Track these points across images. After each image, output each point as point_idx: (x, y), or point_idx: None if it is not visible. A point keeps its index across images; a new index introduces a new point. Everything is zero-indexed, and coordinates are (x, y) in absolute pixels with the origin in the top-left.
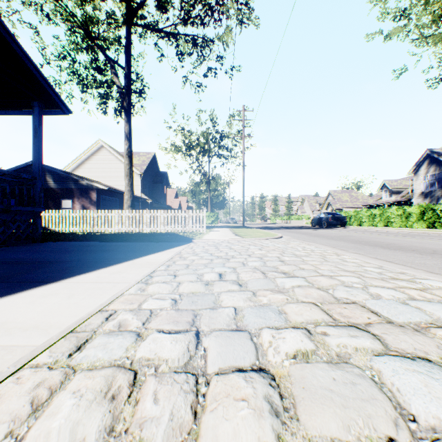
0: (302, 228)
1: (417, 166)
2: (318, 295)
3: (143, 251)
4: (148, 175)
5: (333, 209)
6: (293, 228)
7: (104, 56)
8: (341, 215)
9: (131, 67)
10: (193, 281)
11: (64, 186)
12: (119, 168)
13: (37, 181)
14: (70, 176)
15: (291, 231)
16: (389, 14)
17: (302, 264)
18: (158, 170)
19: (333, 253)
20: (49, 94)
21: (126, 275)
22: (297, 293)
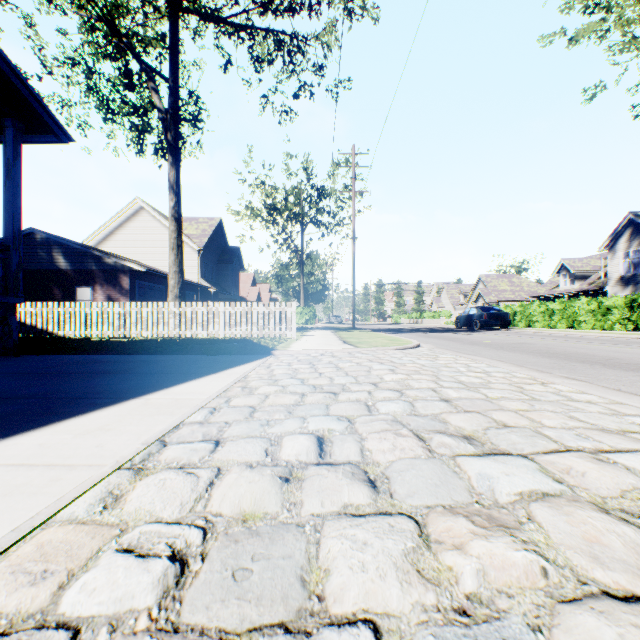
0: (442, 330)
1: (613, 238)
2: (632, 552)
3: (180, 374)
4: (210, 251)
5: (485, 303)
6: (429, 330)
7: (138, 63)
8: (502, 311)
9: (179, 78)
10: (253, 464)
11: (80, 267)
12: (166, 240)
13: (11, 252)
14: (88, 251)
15: (429, 335)
16: (578, 3)
17: (496, 411)
18: (226, 245)
19: (530, 379)
20: (30, 106)
21: (108, 438)
22: (555, 536)
